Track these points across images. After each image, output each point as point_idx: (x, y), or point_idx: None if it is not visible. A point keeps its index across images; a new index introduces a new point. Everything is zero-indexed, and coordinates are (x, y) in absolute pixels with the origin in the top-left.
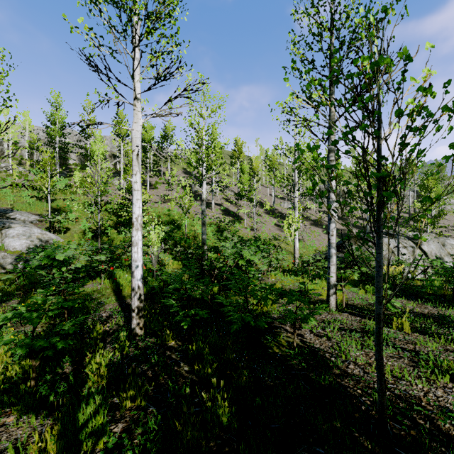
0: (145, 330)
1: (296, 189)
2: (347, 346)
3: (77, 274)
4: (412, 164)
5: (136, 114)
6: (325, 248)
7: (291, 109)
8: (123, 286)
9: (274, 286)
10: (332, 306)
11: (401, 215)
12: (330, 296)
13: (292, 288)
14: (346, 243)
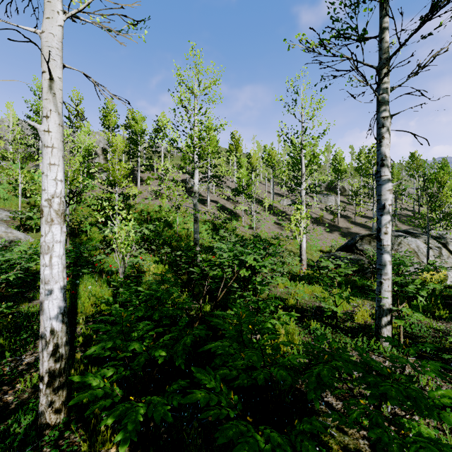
0: (69, 409)
1: (304, 180)
2: None
3: (34, 283)
4: (417, 160)
5: (49, 2)
6: (329, 248)
7: (320, 40)
8: (80, 303)
9: (286, 301)
10: (386, 344)
11: (405, 213)
12: (383, 328)
13: (310, 304)
14: (359, 243)
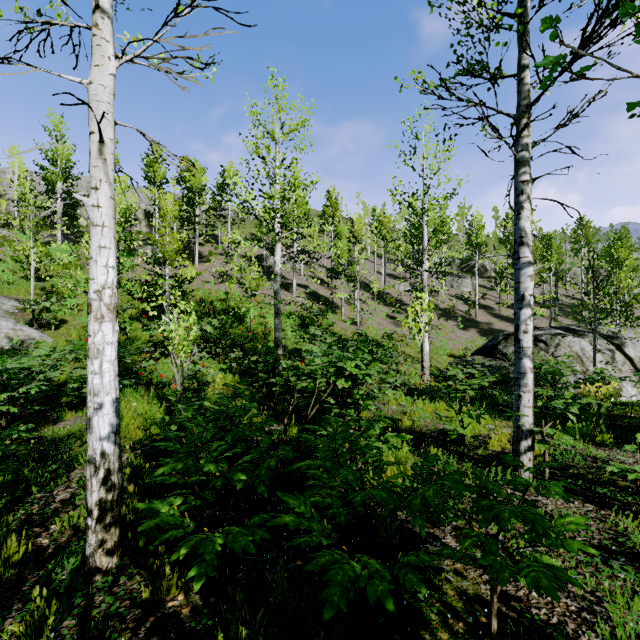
0: (123, 553)
1: (426, 258)
2: (633, 627)
3: (57, 399)
4: (586, 228)
5: (99, 46)
6: (463, 351)
7: (441, 81)
8: (123, 425)
9: (400, 422)
10: (525, 475)
11: (569, 302)
12: (522, 455)
13: (432, 426)
14: (502, 344)
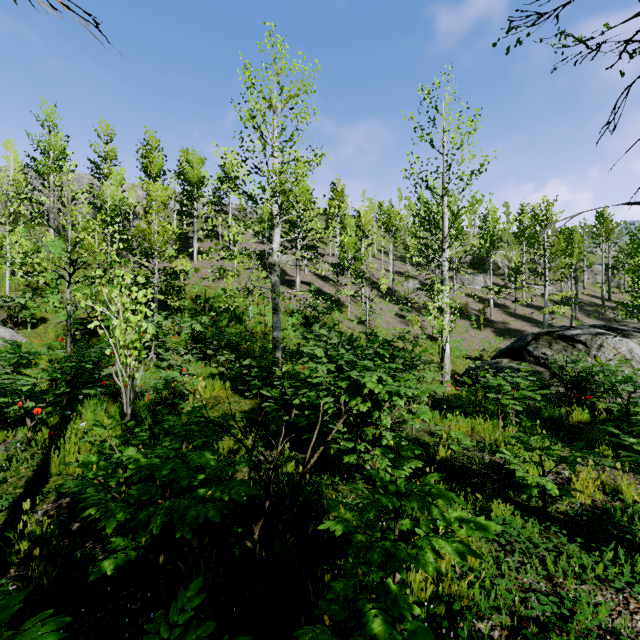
0: None
1: (447, 246)
2: None
3: (5, 413)
4: (607, 222)
5: None
6: (479, 352)
7: None
8: (56, 457)
9: (432, 452)
10: None
11: (588, 300)
12: None
13: (476, 458)
14: (532, 345)
